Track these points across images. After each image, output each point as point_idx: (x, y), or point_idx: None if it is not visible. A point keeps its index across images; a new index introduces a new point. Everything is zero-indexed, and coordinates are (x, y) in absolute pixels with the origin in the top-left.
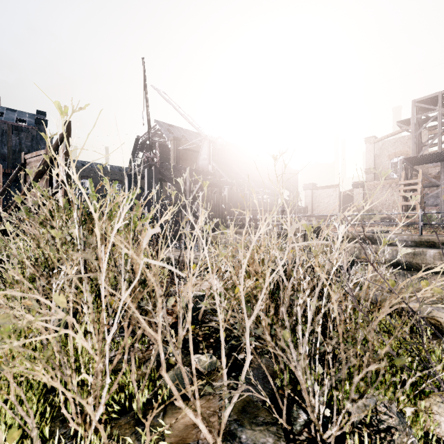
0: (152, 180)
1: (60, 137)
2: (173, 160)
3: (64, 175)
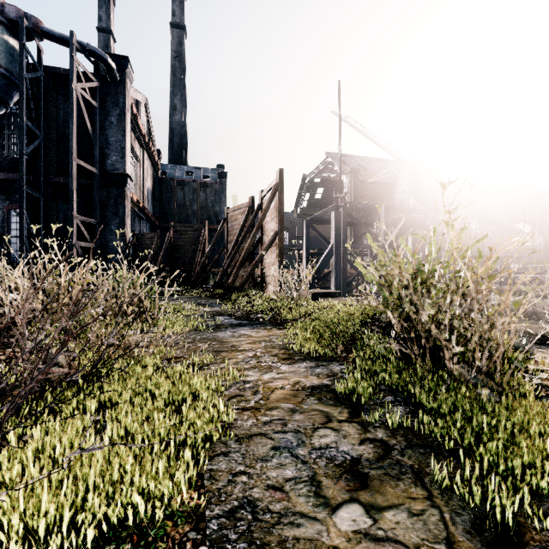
0: (339, 224)
1: (275, 187)
2: (350, 198)
3: (278, 226)
